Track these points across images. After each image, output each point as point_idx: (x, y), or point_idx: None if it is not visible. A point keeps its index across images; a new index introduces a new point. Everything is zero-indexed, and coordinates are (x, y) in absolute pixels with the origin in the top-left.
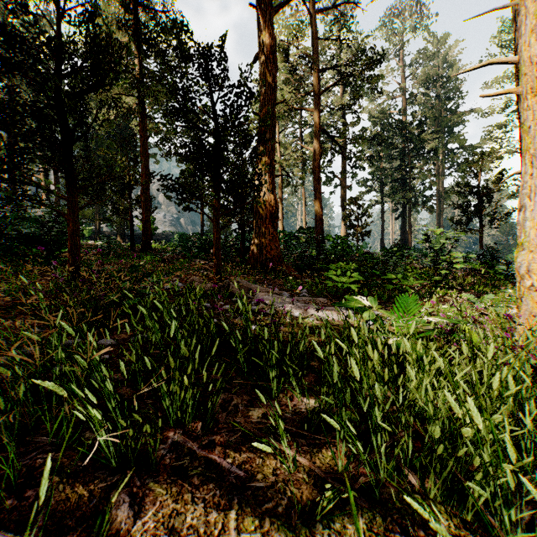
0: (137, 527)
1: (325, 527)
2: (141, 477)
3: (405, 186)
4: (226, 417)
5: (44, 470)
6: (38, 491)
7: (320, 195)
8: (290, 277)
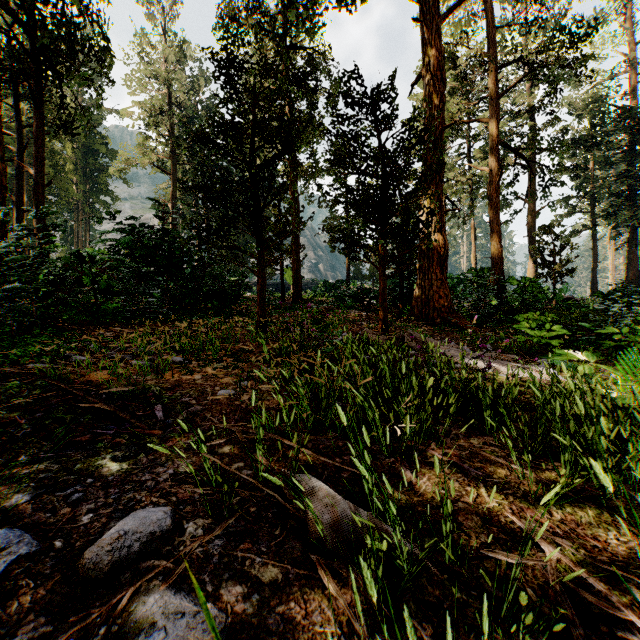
0: (421, 483)
1: (558, 509)
2: (408, 462)
3: (634, 201)
4: (450, 441)
5: (346, 448)
6: (349, 458)
7: (498, 226)
8: (469, 330)
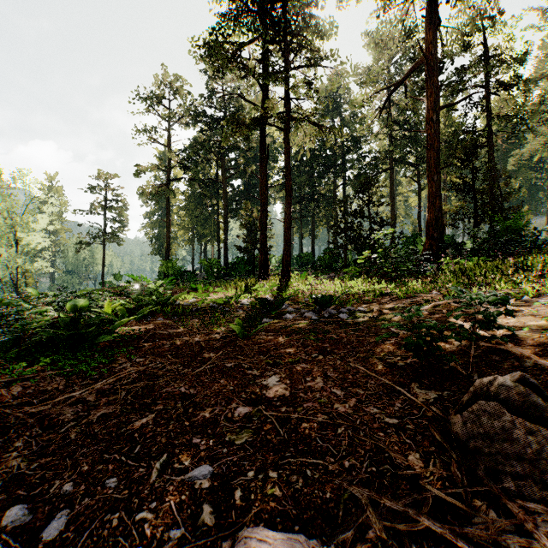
0: None
1: None
2: None
3: None
4: None
5: None
6: None
7: None
8: None
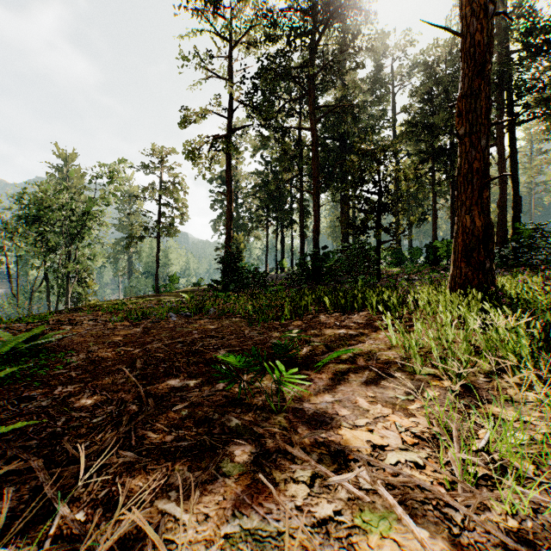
0: None
1: None
2: None
3: None
4: None
5: None
6: None
7: None
8: None
